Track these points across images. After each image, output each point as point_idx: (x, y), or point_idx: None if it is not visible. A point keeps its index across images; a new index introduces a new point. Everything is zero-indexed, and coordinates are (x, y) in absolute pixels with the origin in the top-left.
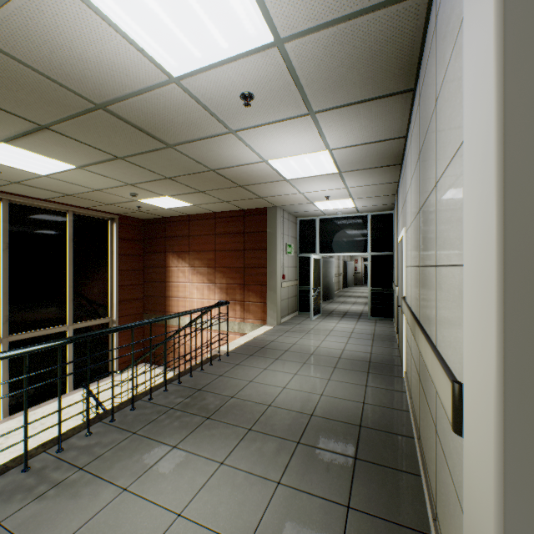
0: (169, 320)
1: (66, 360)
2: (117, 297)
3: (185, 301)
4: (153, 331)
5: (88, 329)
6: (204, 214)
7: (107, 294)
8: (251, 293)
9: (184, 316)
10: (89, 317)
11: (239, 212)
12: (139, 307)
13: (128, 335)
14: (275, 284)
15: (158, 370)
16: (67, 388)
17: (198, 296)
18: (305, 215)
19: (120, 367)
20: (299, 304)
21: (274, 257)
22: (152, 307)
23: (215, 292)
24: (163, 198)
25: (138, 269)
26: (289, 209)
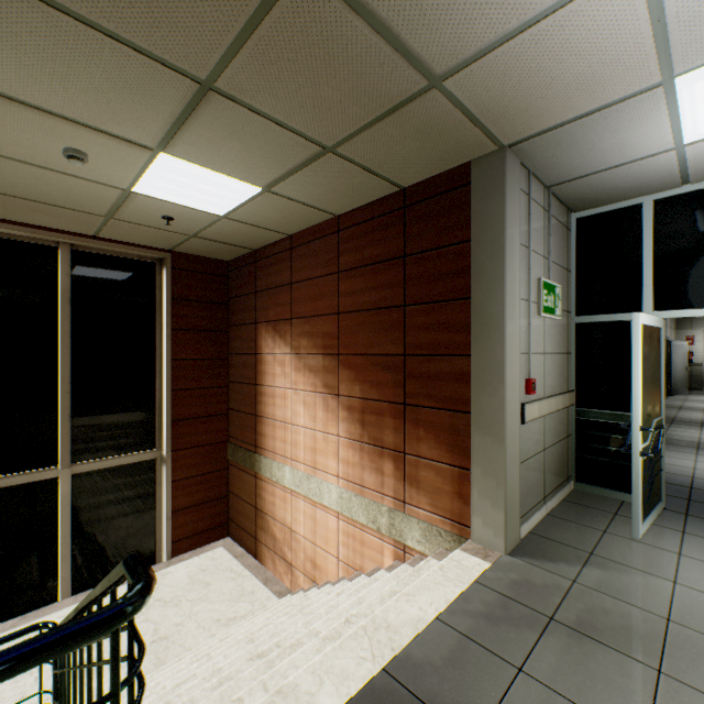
0: (260, 465)
1: (57, 534)
2: (167, 412)
3: (285, 429)
4: (240, 480)
5: (107, 473)
6: (317, 226)
7: (151, 406)
8: (422, 431)
9: (283, 462)
10: (111, 450)
11: (392, 200)
12: (219, 430)
13: (193, 485)
14: (499, 414)
15: (237, 566)
16: (59, 589)
17: (307, 422)
18: (603, 195)
19: (175, 547)
20: (576, 459)
21: (493, 321)
22: (238, 432)
23: (338, 416)
24: (161, 163)
25: (215, 356)
26: (549, 159)
